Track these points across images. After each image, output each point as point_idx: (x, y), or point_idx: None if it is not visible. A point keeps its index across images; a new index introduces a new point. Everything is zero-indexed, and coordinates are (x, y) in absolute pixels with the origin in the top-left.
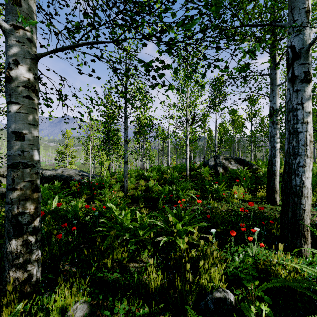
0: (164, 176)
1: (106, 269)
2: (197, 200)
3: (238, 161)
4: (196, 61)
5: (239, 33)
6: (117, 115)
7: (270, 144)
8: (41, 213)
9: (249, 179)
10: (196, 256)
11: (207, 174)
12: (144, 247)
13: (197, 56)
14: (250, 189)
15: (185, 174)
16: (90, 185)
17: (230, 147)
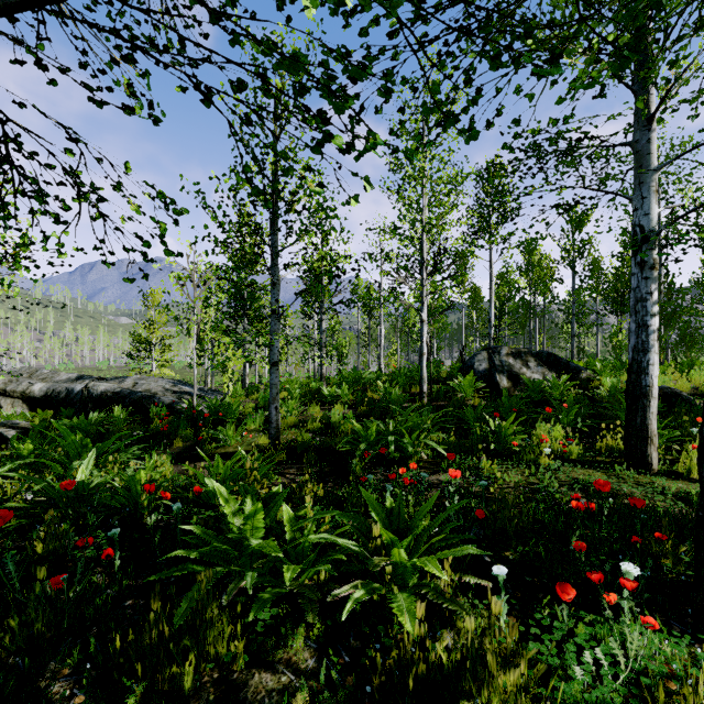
0: (368, 395)
1: (176, 698)
2: (451, 472)
3: (546, 359)
4: (447, 94)
5: (552, 45)
6: (249, 248)
7: (634, 320)
8: (1, 516)
9: (577, 406)
10: (451, 659)
11: (472, 392)
12: (298, 615)
13: (450, 77)
14: (579, 431)
15: (418, 391)
16: (194, 417)
17: (524, 328)
